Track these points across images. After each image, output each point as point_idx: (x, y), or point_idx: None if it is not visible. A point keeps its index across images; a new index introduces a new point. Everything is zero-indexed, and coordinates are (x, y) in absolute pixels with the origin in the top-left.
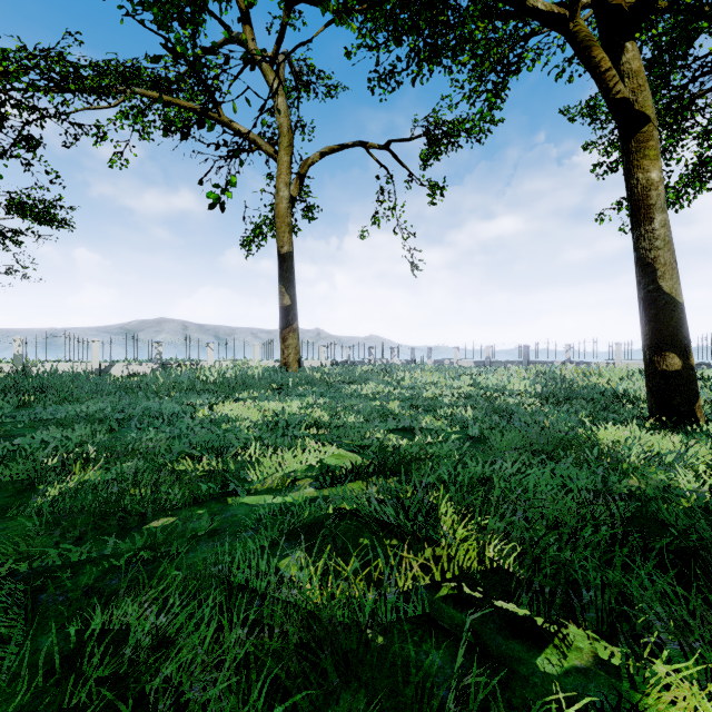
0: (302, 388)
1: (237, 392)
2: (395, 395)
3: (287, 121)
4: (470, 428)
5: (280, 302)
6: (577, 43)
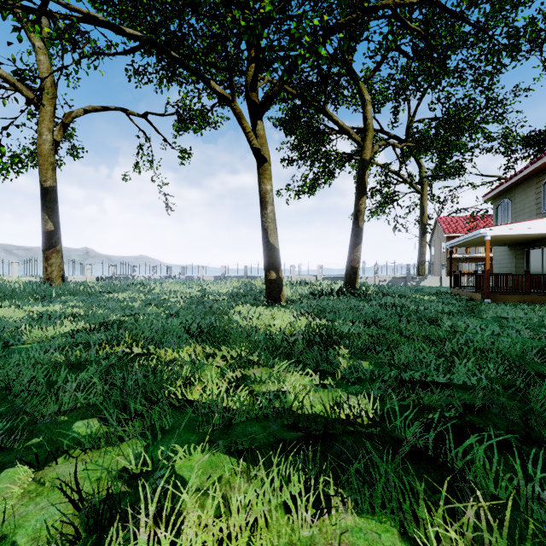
0: (65, 297)
1: None
2: (141, 298)
3: (50, 77)
4: (170, 310)
5: (43, 227)
6: (236, 114)
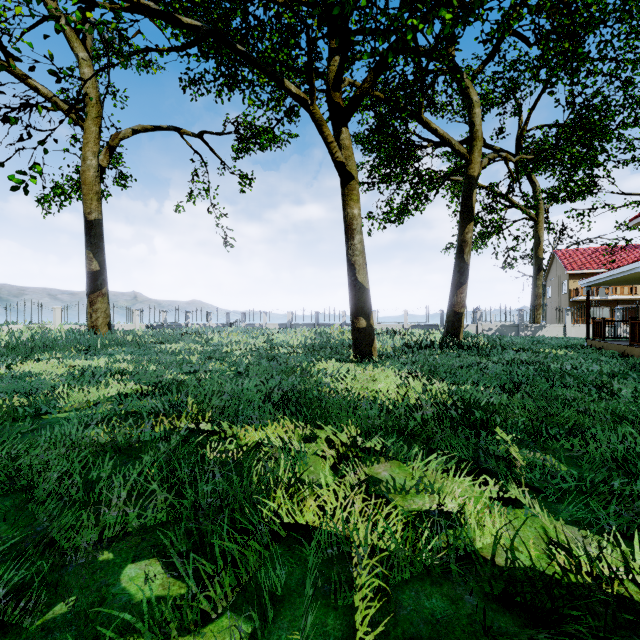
0: (111, 349)
1: (37, 354)
2: (198, 350)
3: (95, 93)
4: (238, 367)
5: (88, 266)
6: (315, 120)
